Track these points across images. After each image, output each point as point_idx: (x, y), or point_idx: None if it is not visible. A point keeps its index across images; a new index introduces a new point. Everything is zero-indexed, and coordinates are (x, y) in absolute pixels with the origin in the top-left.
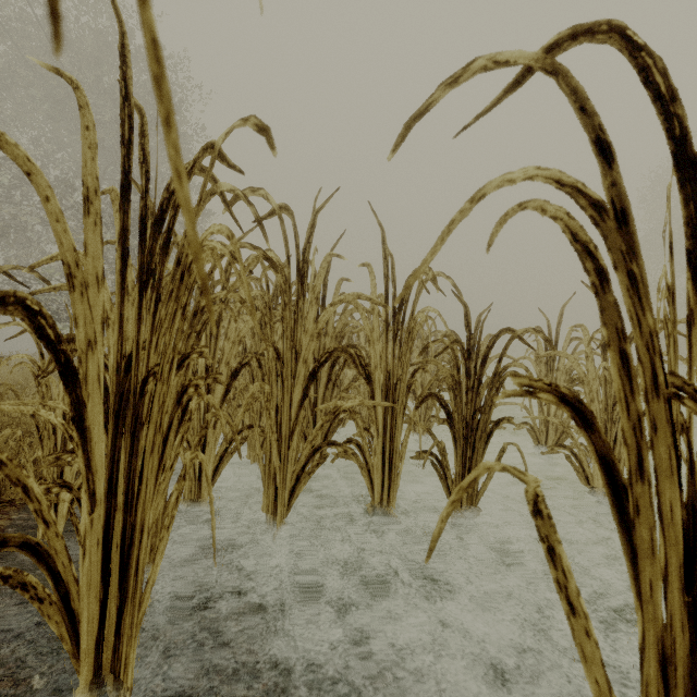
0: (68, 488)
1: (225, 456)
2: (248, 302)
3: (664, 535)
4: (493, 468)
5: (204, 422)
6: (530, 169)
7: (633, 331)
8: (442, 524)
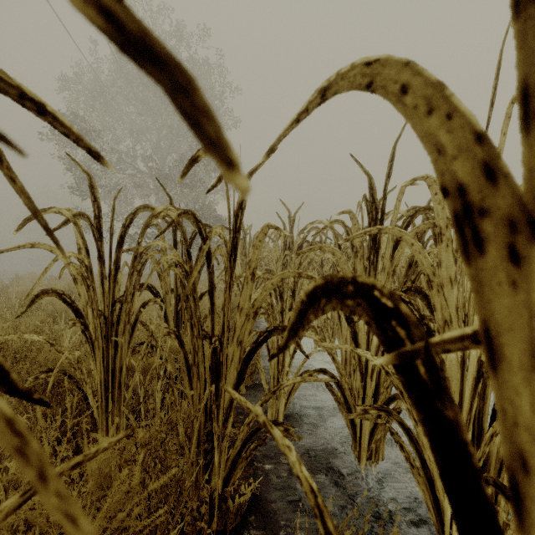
0: (385, 411)
1: None
2: None
3: None
4: None
5: None
6: None
7: None
8: None
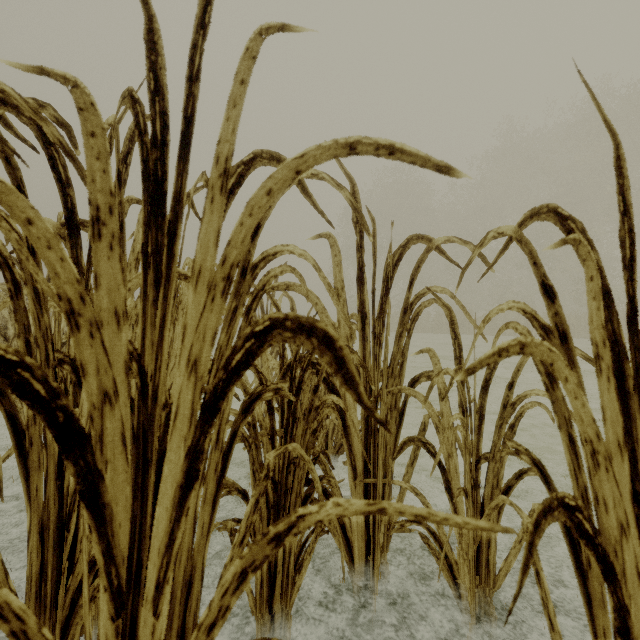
0: None
1: None
2: None
3: None
4: None
5: None
6: None
7: None
8: None
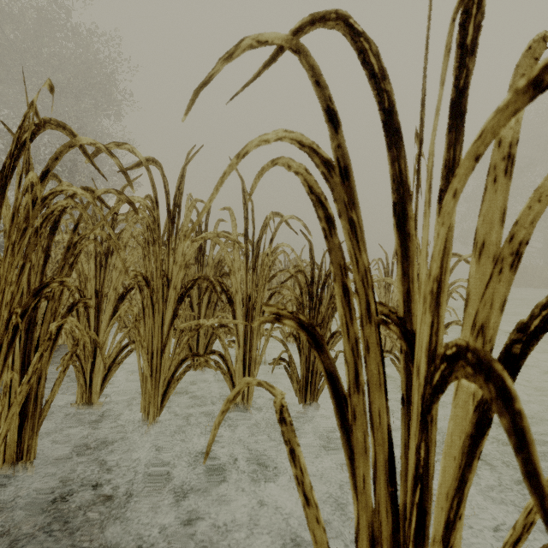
0: None
1: (113, 366)
2: (114, 238)
3: (375, 437)
4: (252, 383)
5: (75, 340)
6: (280, 132)
7: (352, 269)
8: (215, 430)
